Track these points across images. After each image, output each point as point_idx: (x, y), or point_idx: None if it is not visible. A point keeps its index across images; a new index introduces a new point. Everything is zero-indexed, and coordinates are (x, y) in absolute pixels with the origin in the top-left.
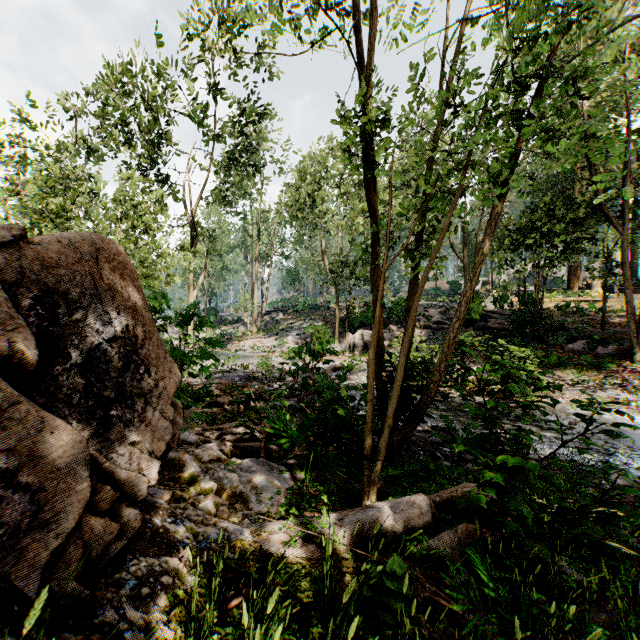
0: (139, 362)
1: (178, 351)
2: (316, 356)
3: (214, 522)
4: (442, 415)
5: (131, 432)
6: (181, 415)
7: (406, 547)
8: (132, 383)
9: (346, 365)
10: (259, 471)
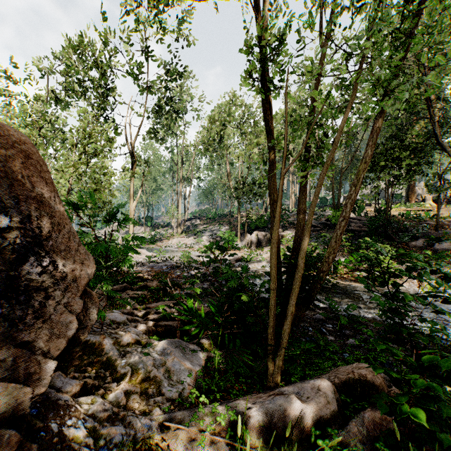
0: (43, 254)
1: (99, 244)
2: (224, 250)
3: (122, 416)
4: (326, 298)
5: (20, 332)
6: (97, 305)
7: (315, 440)
8: (31, 276)
9: (246, 257)
10: (172, 354)
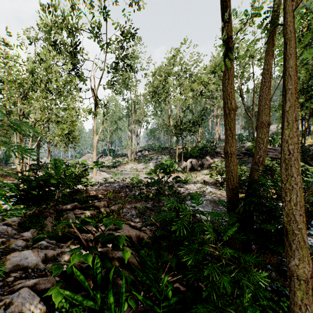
0: None
1: None
2: (165, 173)
3: None
4: None
5: None
6: None
7: None
8: None
9: (183, 179)
10: None
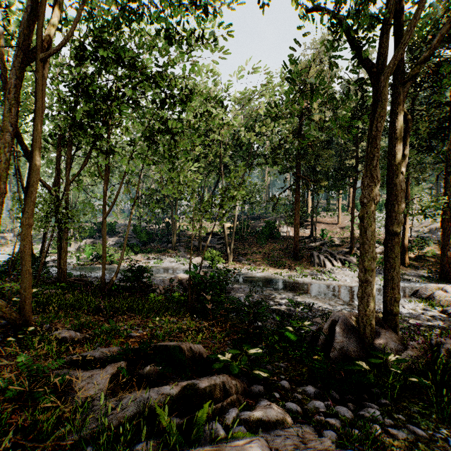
0: None
1: None
2: None
3: None
4: None
5: None
6: None
7: None
8: None
9: None
10: None
